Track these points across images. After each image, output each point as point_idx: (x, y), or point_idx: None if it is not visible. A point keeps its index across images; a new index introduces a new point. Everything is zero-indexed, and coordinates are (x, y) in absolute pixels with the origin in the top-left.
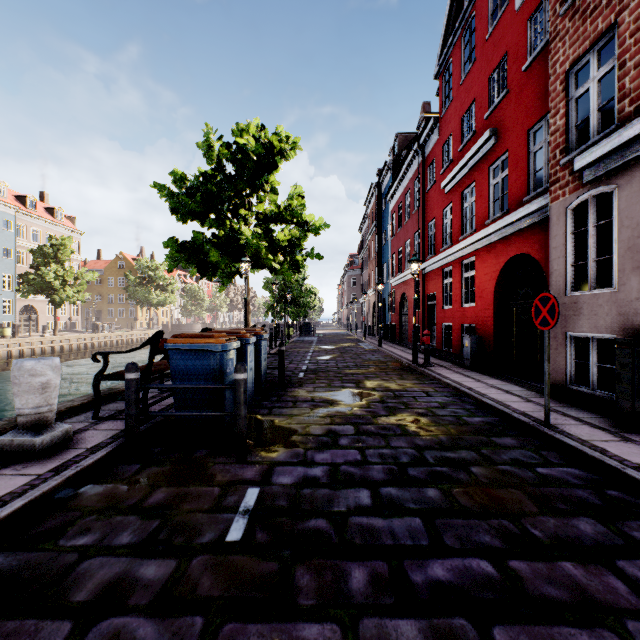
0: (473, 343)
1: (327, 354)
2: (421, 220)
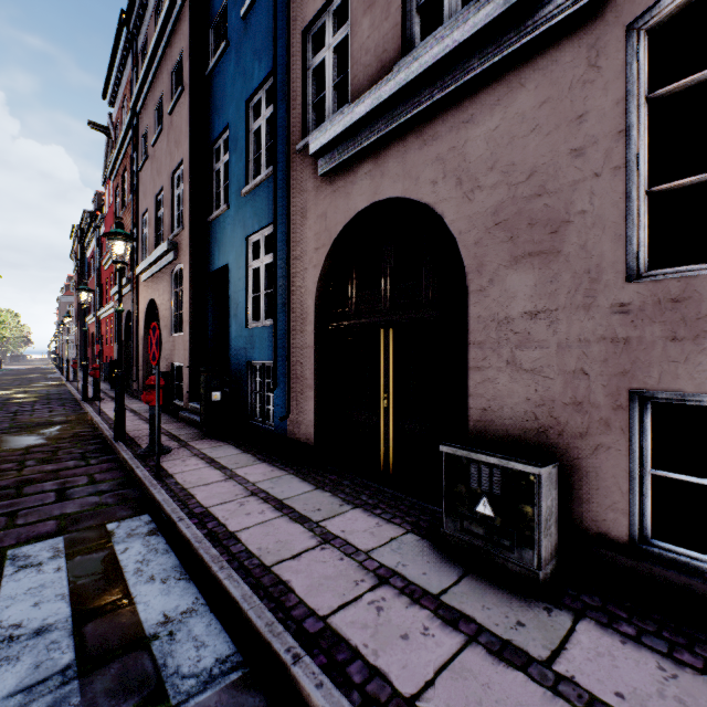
0: (106, 367)
1: None
2: (99, 280)
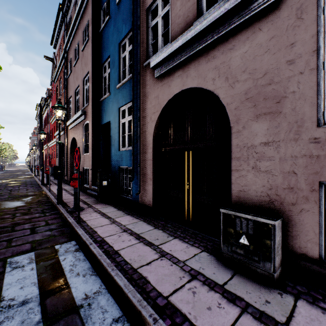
0: (52, 169)
1: (3, 176)
2: (48, 129)
